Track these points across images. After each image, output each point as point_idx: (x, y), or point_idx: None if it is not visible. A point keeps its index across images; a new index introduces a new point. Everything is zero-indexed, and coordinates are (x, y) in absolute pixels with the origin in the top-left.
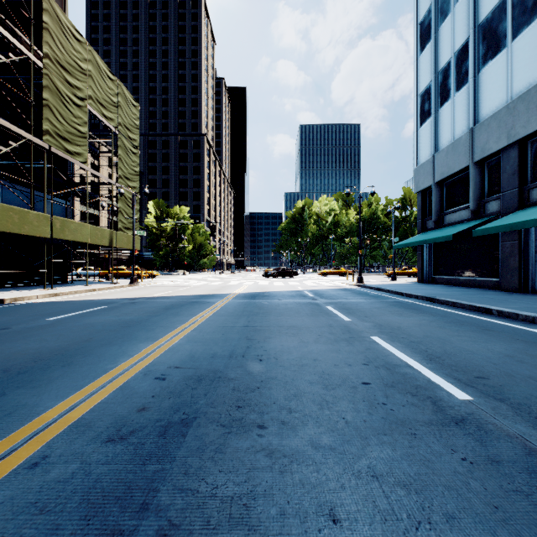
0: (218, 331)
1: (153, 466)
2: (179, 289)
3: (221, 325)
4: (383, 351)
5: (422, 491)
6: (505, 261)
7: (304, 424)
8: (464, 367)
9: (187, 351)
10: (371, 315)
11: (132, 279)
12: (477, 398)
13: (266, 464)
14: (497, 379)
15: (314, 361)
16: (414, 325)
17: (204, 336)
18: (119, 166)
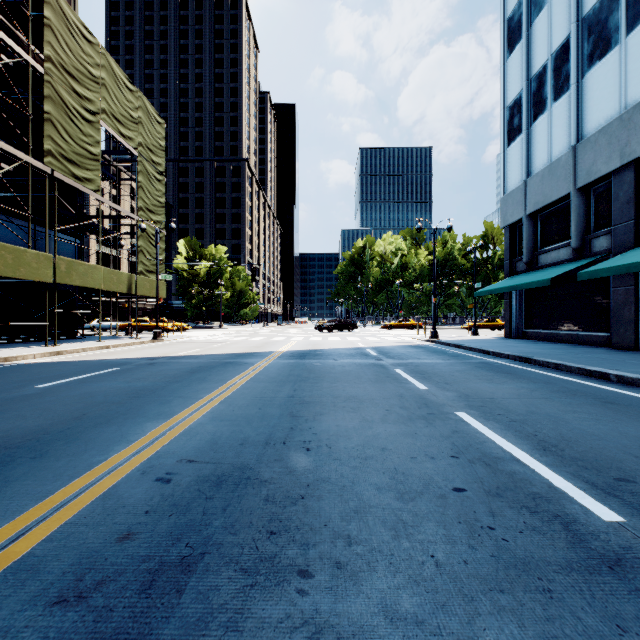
0: (254, 404)
1: None
2: (212, 346)
3: (258, 395)
4: (475, 435)
5: None
6: (617, 311)
7: (371, 569)
8: (594, 461)
9: (208, 434)
10: (453, 382)
11: (156, 334)
12: (629, 519)
13: None
14: None
15: (382, 451)
16: (512, 395)
17: (234, 412)
18: (140, 196)
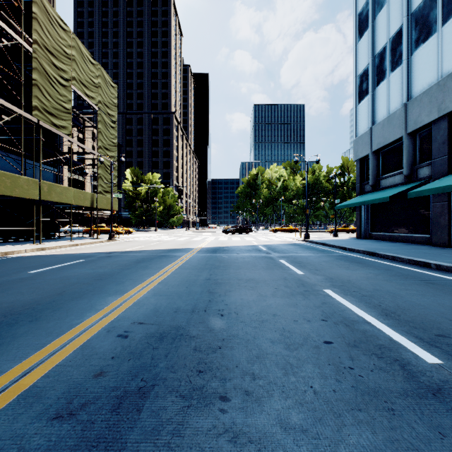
0: (182, 284)
1: None
2: (151, 244)
3: (185, 278)
4: (338, 305)
5: None
6: (436, 219)
7: (269, 395)
8: (421, 323)
9: (152, 305)
10: (321, 269)
11: (111, 235)
12: (446, 362)
13: None
14: None
15: (273, 316)
16: (362, 278)
17: (169, 290)
18: (99, 138)
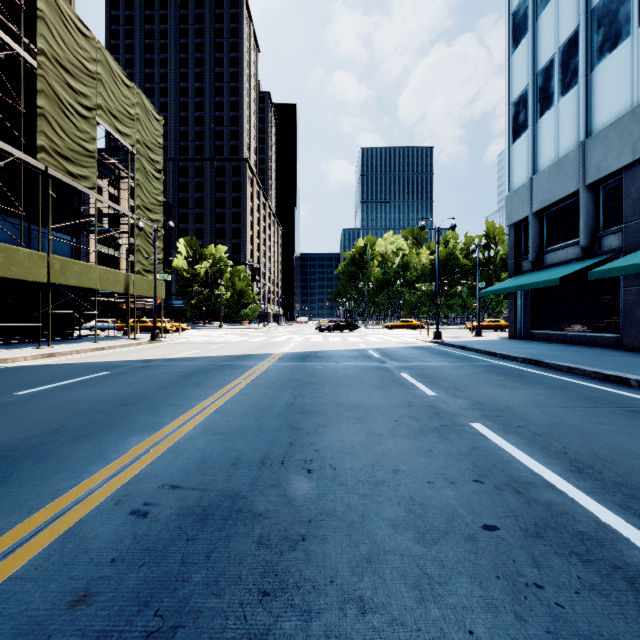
0: (250, 414)
1: None
2: (211, 348)
3: (255, 402)
4: (497, 452)
5: None
6: (629, 312)
7: None
8: None
9: (198, 451)
10: (463, 387)
11: (154, 334)
12: None
13: None
14: None
15: (394, 473)
16: (529, 403)
17: (228, 423)
18: (138, 194)
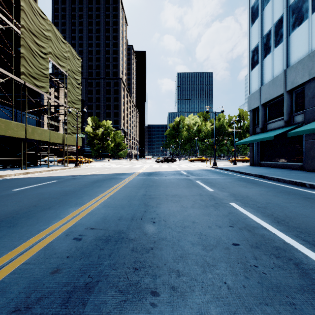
0: (125, 199)
1: None
2: (104, 170)
3: (127, 194)
4: (241, 214)
5: None
6: (307, 152)
7: (191, 291)
8: (305, 229)
9: (102, 214)
10: (226, 187)
11: (76, 164)
12: None
13: None
14: None
15: (193, 223)
16: (257, 194)
17: (115, 202)
18: (68, 95)
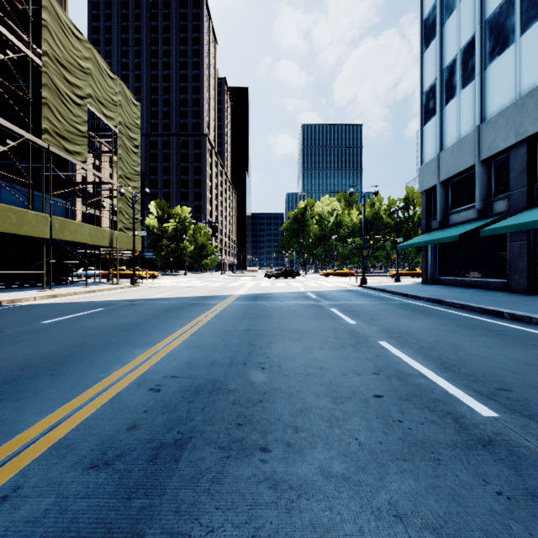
0: (218, 336)
1: (140, 500)
2: (180, 291)
3: (221, 328)
4: (393, 358)
5: (456, 537)
6: (513, 262)
7: (312, 447)
8: (482, 376)
9: (185, 357)
10: (377, 318)
11: (133, 280)
12: (502, 415)
13: (270, 499)
14: (521, 391)
15: (320, 369)
16: (424, 329)
17: (203, 341)
18: (120, 166)
